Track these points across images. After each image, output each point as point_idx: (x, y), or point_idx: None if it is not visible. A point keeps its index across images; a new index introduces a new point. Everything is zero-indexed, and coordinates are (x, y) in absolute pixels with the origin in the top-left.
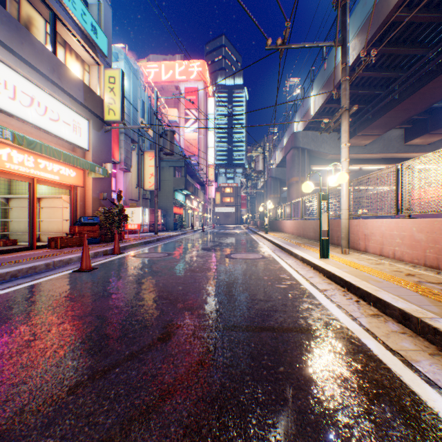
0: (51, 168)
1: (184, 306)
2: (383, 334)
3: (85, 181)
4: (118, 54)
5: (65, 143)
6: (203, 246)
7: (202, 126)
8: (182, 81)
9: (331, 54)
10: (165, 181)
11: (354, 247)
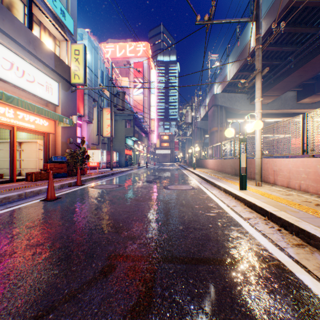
0: (28, 118)
1: (128, 235)
2: (315, 268)
3: (56, 130)
4: (83, 35)
5: (40, 100)
6: (146, 179)
7: (146, 90)
8: (132, 57)
9: (243, 34)
10: (118, 131)
11: (265, 180)
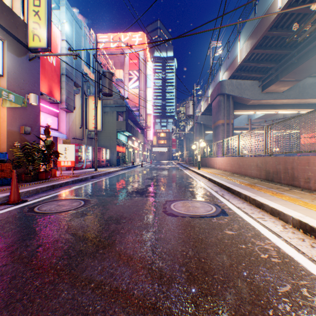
0: None
1: None
2: None
3: None
4: (60, 1)
5: None
6: (136, 187)
7: (142, 84)
8: (127, 48)
9: None
10: (109, 124)
11: None
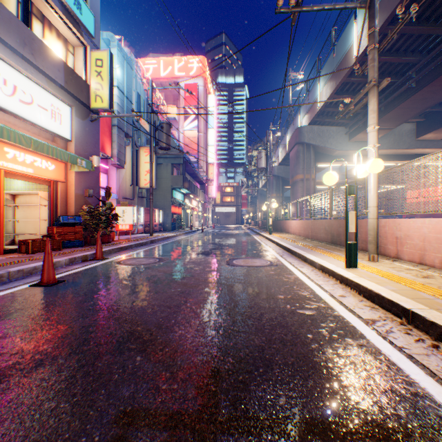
0: (22, 158)
1: (162, 359)
2: None
3: (68, 176)
4: (110, 41)
5: (43, 131)
6: (201, 250)
7: (202, 124)
8: (181, 77)
9: (341, 39)
10: (162, 179)
11: (381, 252)
